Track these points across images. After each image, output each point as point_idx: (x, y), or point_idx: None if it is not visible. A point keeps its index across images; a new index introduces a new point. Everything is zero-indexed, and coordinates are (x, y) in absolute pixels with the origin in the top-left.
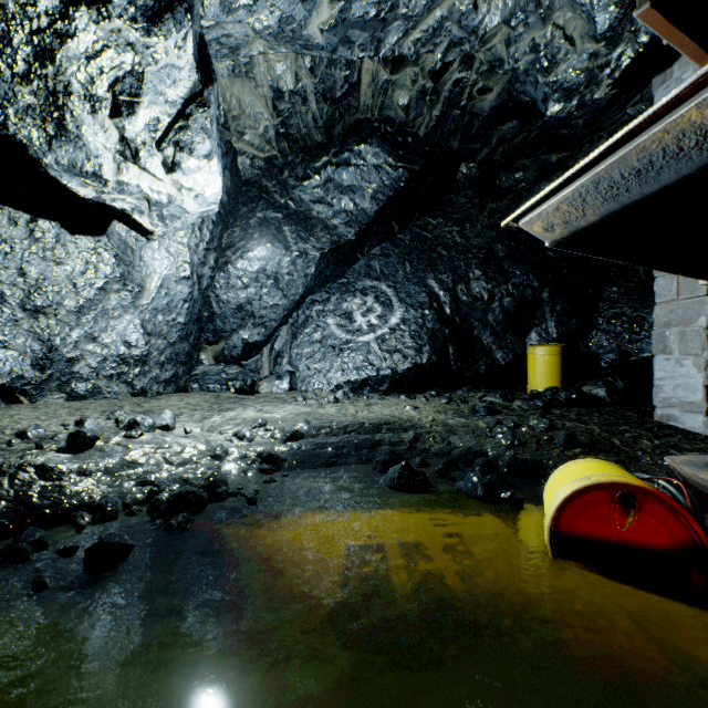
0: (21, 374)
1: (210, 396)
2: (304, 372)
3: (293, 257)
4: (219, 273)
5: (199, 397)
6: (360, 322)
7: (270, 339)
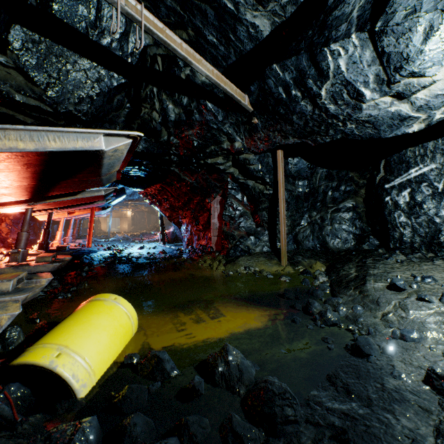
0: None
1: None
2: None
3: None
4: None
5: None
6: None
7: None
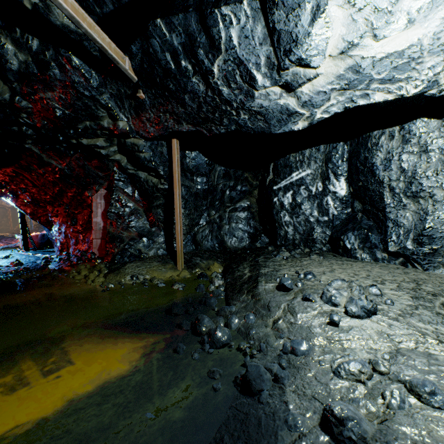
0: (405, 245)
1: None
2: None
3: None
4: None
5: None
6: None
7: None
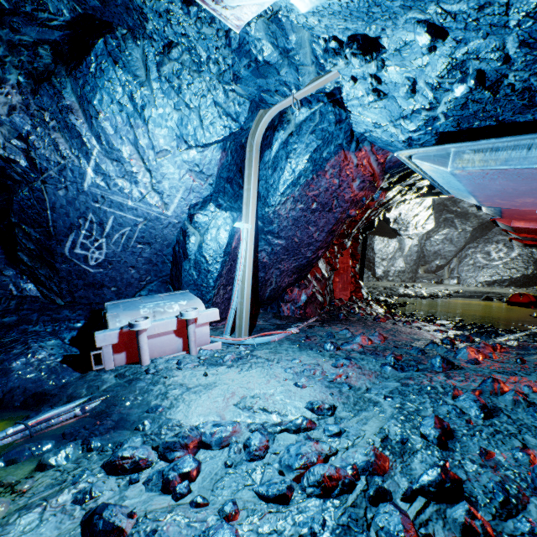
0: (380, 274)
1: (425, 284)
2: (464, 277)
3: (458, 231)
4: (427, 241)
5: (421, 284)
6: (493, 256)
7: (448, 263)
